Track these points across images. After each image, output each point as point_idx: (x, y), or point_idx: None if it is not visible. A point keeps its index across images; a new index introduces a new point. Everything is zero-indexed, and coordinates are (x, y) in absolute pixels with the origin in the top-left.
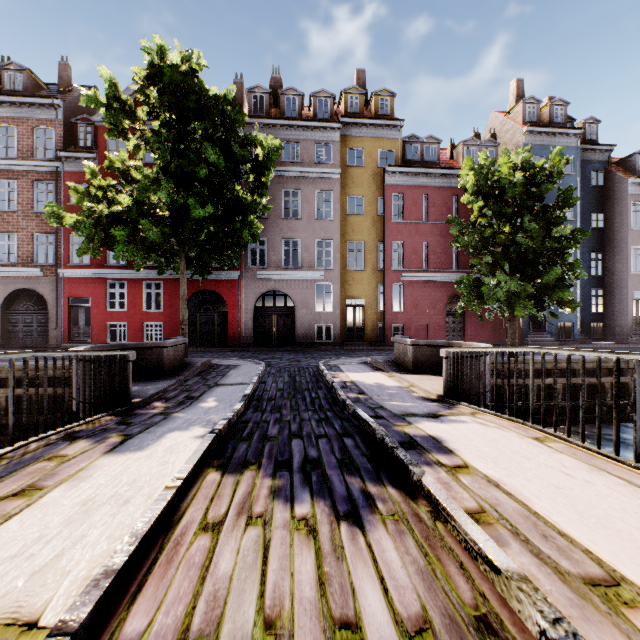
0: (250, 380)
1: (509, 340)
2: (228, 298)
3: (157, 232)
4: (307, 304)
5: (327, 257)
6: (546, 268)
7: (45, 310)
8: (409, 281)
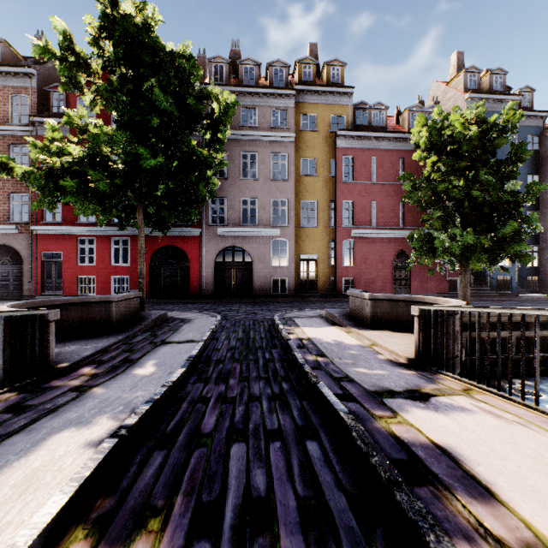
0: (201, 336)
1: (460, 293)
2: (190, 253)
3: (107, 183)
4: (264, 259)
5: (282, 216)
6: (501, 221)
7: (20, 264)
8: (359, 237)
